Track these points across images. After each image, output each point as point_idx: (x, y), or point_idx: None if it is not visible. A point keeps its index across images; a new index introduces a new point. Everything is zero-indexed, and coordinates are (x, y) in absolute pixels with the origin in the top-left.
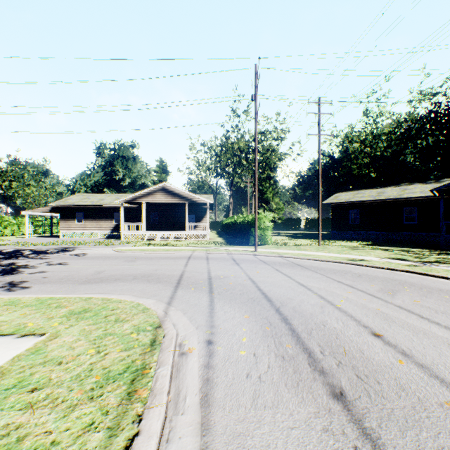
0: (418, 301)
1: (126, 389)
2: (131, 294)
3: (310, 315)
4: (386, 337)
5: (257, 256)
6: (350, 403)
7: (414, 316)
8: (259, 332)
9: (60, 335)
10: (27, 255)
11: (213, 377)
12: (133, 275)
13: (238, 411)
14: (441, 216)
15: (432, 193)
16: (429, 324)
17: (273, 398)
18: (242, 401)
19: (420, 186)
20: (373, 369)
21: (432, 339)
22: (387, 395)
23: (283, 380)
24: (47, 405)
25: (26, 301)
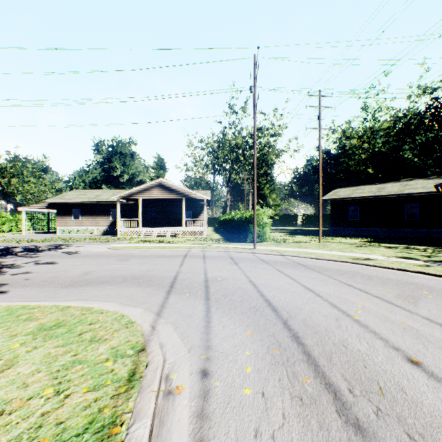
0: None
1: None
2: (117, 302)
3: (325, 331)
4: (427, 366)
5: (256, 254)
6: None
7: None
8: (266, 358)
9: (17, 362)
10: (17, 253)
11: (208, 437)
12: (123, 276)
13: None
14: None
15: (436, 188)
16: None
17: None
18: None
19: (422, 182)
20: (427, 422)
21: None
22: None
23: None
24: None
25: None
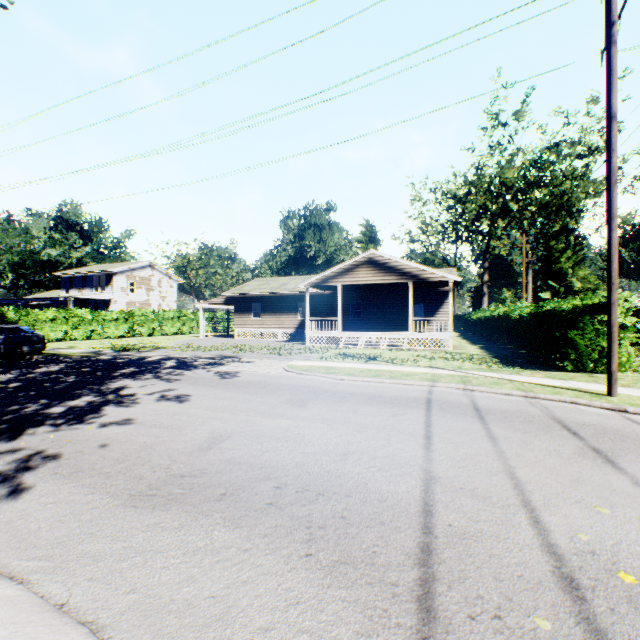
0: None
1: None
2: None
3: None
4: None
5: (633, 416)
6: None
7: None
8: None
9: None
10: (161, 370)
11: None
12: (277, 473)
13: None
14: None
15: None
16: None
17: None
18: None
19: None
20: None
21: None
22: None
23: None
24: None
25: None
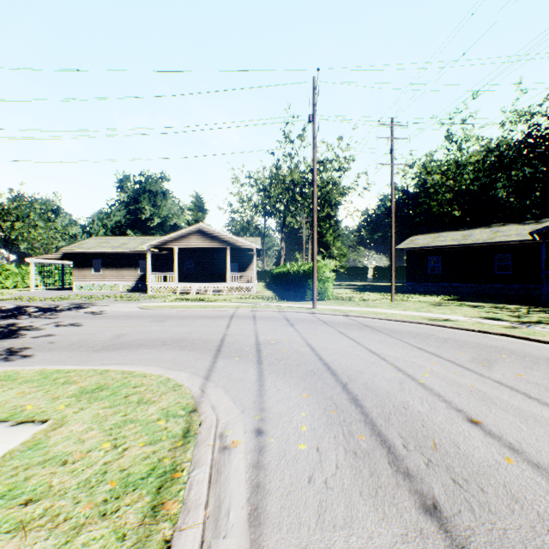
0: (522, 375)
1: (150, 502)
2: (159, 366)
3: (386, 394)
4: (486, 425)
5: (316, 314)
6: (448, 521)
7: (519, 396)
8: (322, 418)
9: (67, 422)
10: (32, 313)
11: (264, 482)
12: (162, 339)
13: (299, 533)
14: (543, 265)
15: (532, 236)
16: (540, 407)
17: (344, 513)
18: (303, 517)
19: (516, 228)
20: (474, 470)
21: (546, 428)
22: (496, 509)
23: (357, 487)
24: (44, 525)
25: (26, 376)
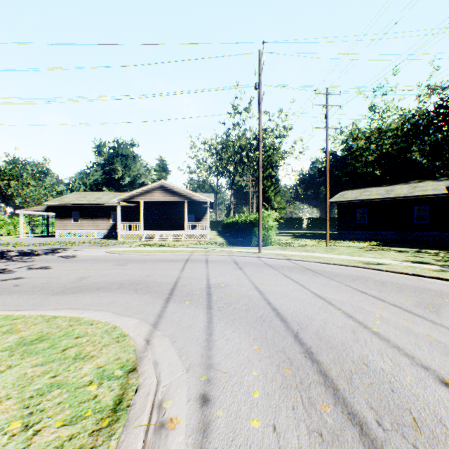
0: None
1: None
2: (110, 311)
3: (342, 345)
4: None
5: (261, 258)
6: None
7: None
8: (276, 379)
9: None
10: (11, 257)
11: None
12: (119, 282)
13: None
14: None
15: (448, 190)
16: None
17: None
18: None
19: (432, 184)
20: None
21: None
22: None
23: None
24: None
25: None
